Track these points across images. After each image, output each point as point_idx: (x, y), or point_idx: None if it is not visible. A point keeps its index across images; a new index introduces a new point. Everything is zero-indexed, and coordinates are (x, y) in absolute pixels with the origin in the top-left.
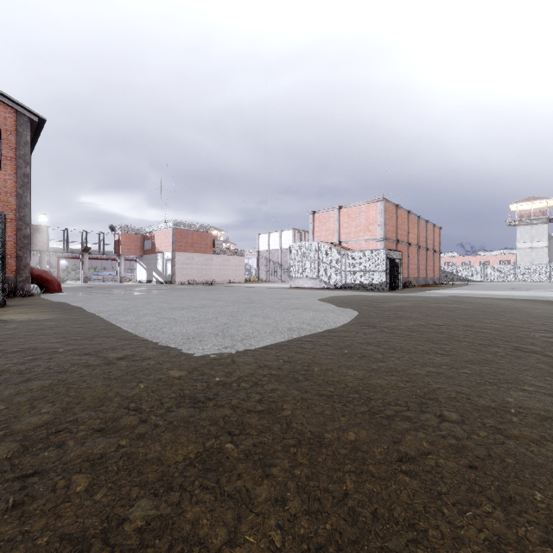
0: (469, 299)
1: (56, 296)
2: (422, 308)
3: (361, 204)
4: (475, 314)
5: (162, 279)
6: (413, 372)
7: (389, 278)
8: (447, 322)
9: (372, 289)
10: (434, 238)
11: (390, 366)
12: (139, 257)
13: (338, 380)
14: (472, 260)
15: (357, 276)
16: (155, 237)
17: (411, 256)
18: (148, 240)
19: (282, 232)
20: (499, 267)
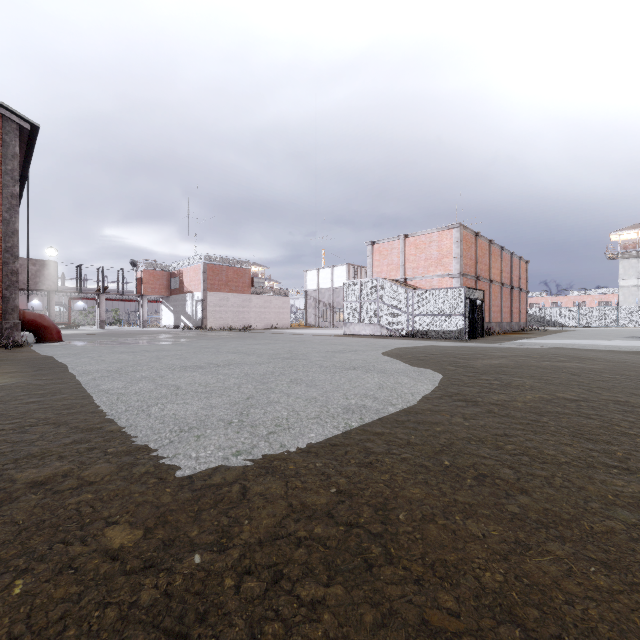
0: (585, 353)
1: (49, 347)
2: (532, 368)
3: (432, 232)
4: (614, 379)
5: (191, 324)
6: (598, 528)
7: (468, 324)
8: (583, 395)
9: (447, 337)
10: (520, 273)
11: (544, 507)
12: (165, 297)
13: (455, 561)
14: (563, 301)
15: (427, 320)
16: (184, 274)
17: (493, 296)
18: (175, 278)
19: (335, 268)
20: (598, 309)
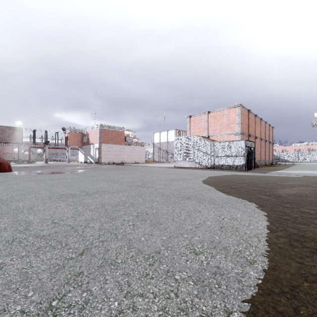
0: None
1: None
2: None
3: (224, 109)
4: None
5: (93, 161)
6: None
7: (247, 161)
8: None
9: (234, 169)
10: (269, 133)
11: None
12: (80, 147)
13: None
14: (288, 148)
15: (222, 159)
16: (89, 134)
17: (257, 145)
18: (85, 136)
19: (168, 131)
20: (309, 153)
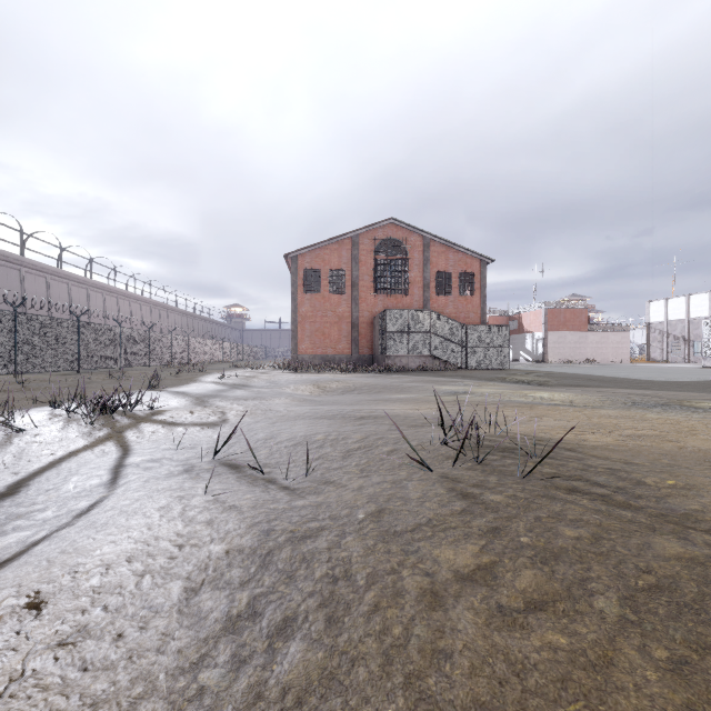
0: None
1: None
2: None
3: None
4: None
5: (531, 358)
6: None
7: None
8: None
9: None
10: None
11: None
12: None
13: None
14: None
15: None
16: (523, 317)
17: None
18: (513, 321)
19: (691, 297)
20: None
